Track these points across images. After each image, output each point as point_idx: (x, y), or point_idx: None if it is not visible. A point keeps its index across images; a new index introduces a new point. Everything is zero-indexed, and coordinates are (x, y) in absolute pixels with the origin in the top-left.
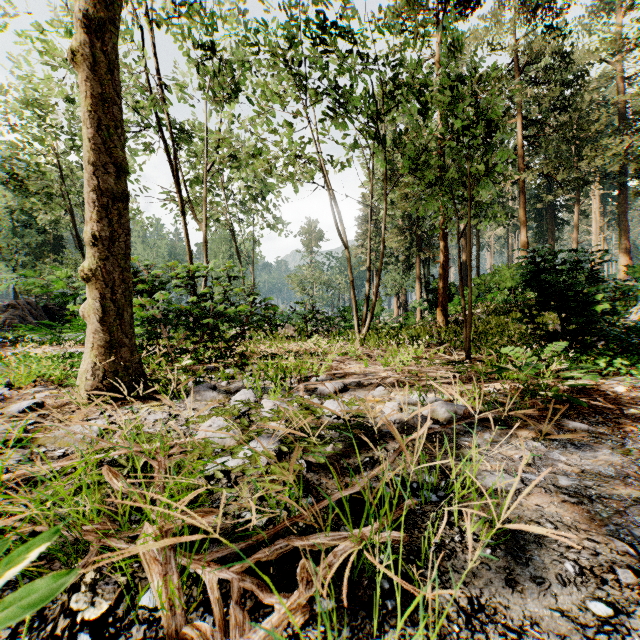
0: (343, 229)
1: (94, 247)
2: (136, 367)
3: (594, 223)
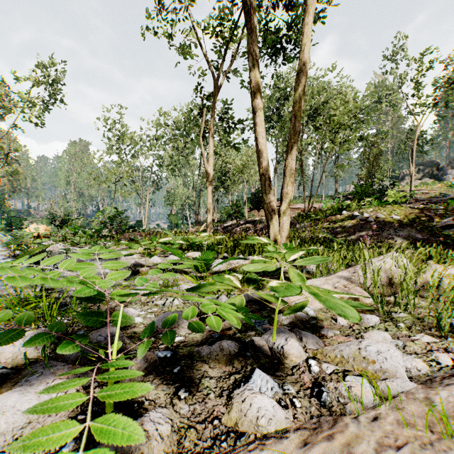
0: None
1: None
2: None
3: None
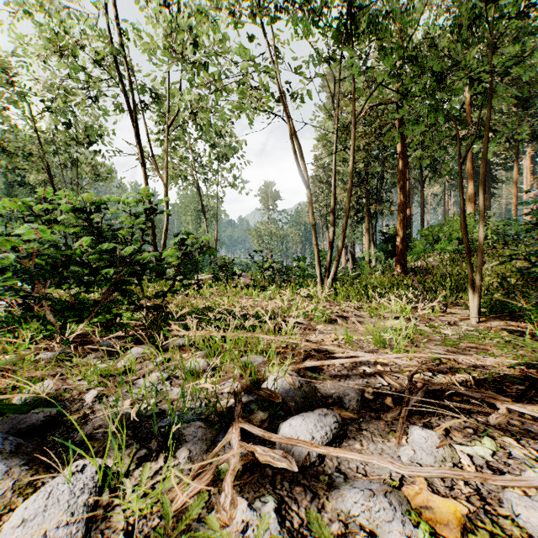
0: (303, 166)
1: None
2: None
3: (525, 181)
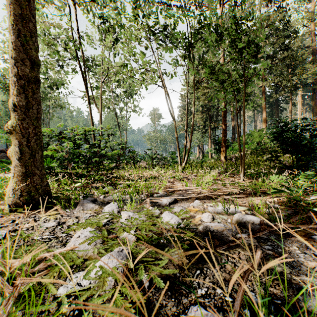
0: (172, 109)
1: (14, 112)
2: (44, 188)
3: (298, 109)
